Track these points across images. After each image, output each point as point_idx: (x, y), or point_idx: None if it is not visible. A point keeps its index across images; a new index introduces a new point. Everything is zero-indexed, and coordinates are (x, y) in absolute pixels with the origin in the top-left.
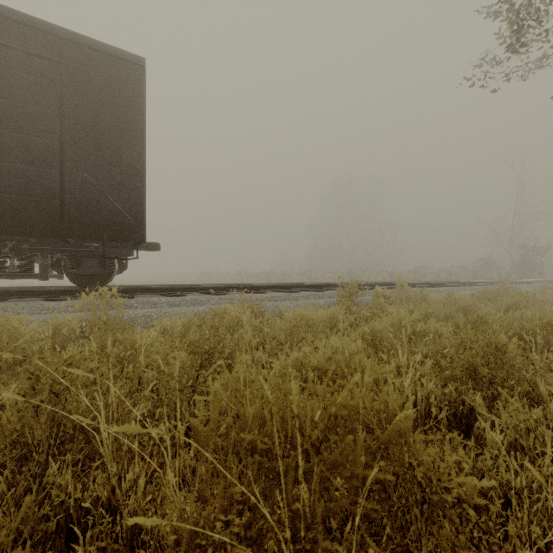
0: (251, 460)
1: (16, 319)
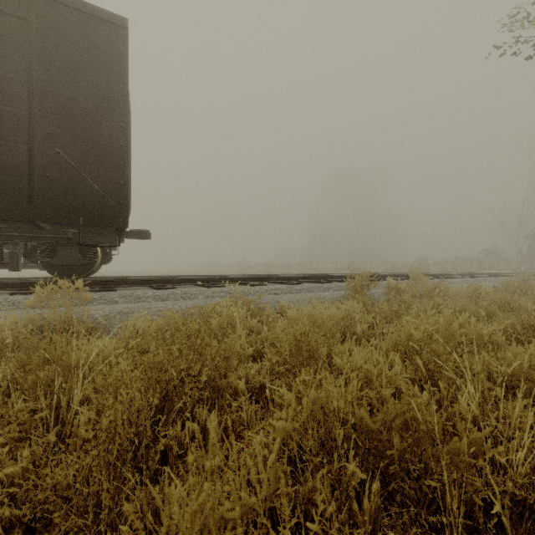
0: None
1: None
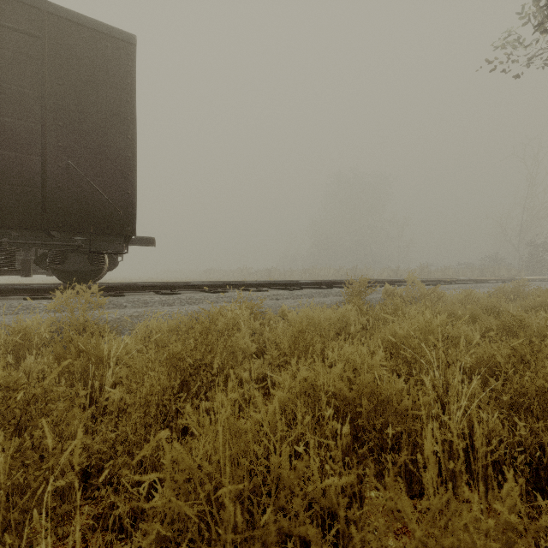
0: None
1: None
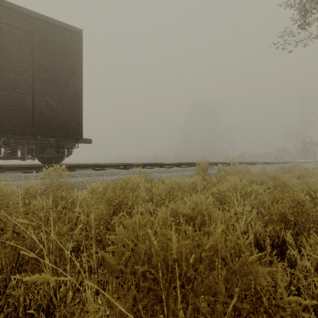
0: (142, 285)
1: (5, 183)
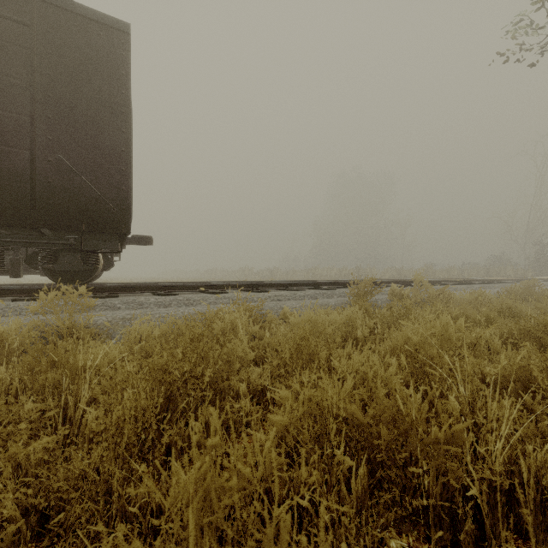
0: None
1: None
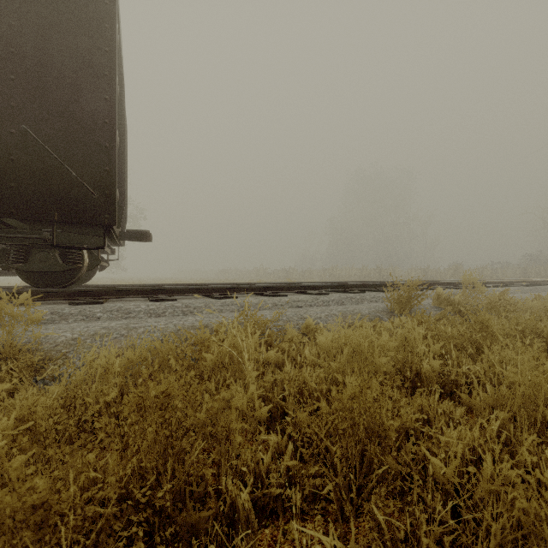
0: None
1: None
